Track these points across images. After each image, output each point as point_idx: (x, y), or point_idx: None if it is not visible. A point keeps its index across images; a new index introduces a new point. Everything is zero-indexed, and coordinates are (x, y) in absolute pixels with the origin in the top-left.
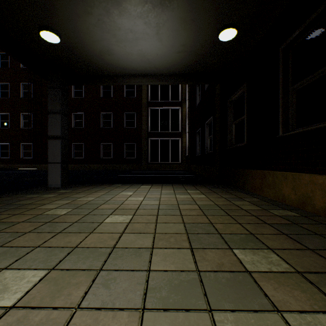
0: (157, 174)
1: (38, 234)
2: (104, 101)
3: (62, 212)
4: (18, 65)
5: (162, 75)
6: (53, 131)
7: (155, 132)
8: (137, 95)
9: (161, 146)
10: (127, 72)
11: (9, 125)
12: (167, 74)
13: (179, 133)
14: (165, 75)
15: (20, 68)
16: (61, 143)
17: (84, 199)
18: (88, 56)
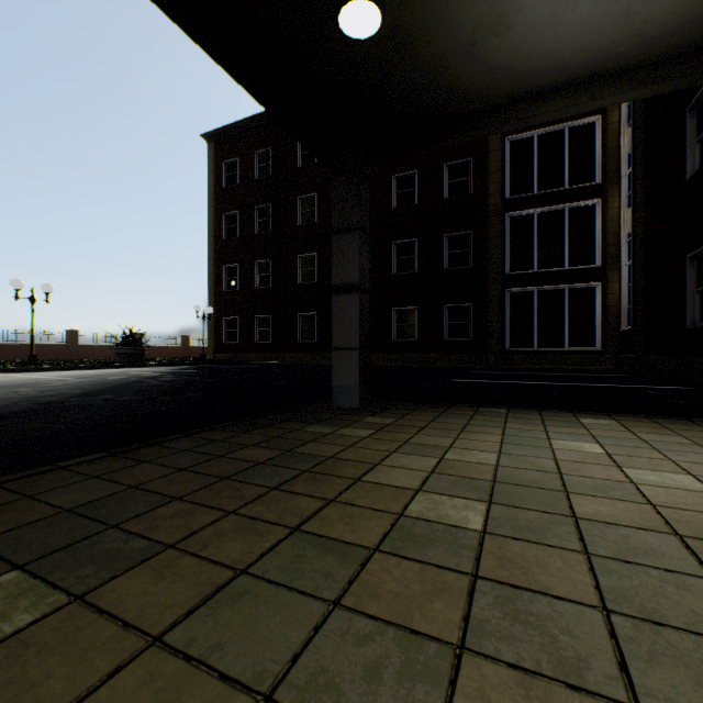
0: (554, 380)
1: (525, 684)
2: (398, 215)
3: (466, 517)
4: (251, 176)
5: (652, 64)
6: (341, 273)
7: (524, 273)
8: (476, 189)
9: (541, 309)
10: (528, 87)
11: (239, 285)
12: (677, 51)
13: (596, 269)
14: (665, 60)
15: (253, 180)
16: (359, 301)
17: (467, 457)
18: (433, 62)
